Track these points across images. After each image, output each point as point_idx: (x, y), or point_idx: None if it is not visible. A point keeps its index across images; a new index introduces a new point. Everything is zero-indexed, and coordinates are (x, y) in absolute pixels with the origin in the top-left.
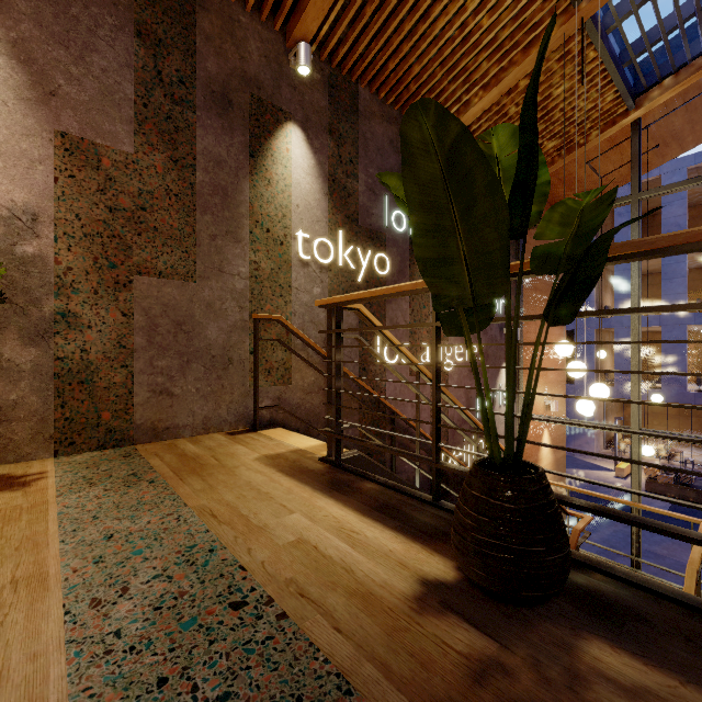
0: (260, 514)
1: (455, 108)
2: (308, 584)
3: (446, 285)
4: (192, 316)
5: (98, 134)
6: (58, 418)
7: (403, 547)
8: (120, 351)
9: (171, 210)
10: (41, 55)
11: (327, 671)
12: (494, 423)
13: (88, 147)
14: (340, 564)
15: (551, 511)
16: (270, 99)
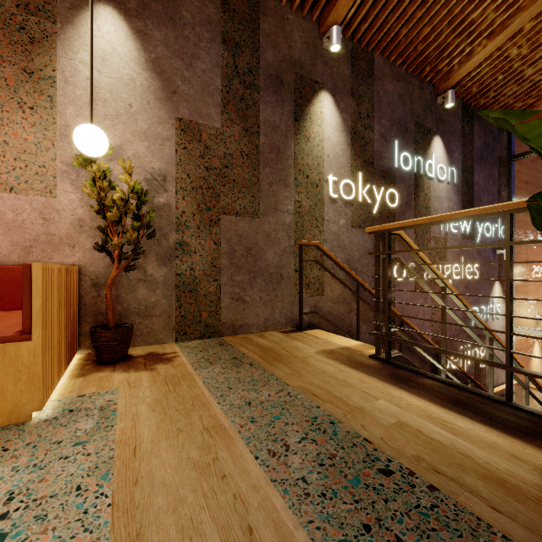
0: (351, 398)
1: (458, 59)
2: (436, 462)
3: None
4: (257, 243)
5: (200, 116)
6: (177, 315)
7: (504, 441)
8: (212, 269)
9: (244, 166)
10: (168, 67)
11: None
12: None
13: (194, 126)
14: (453, 448)
15: None
16: (309, 75)
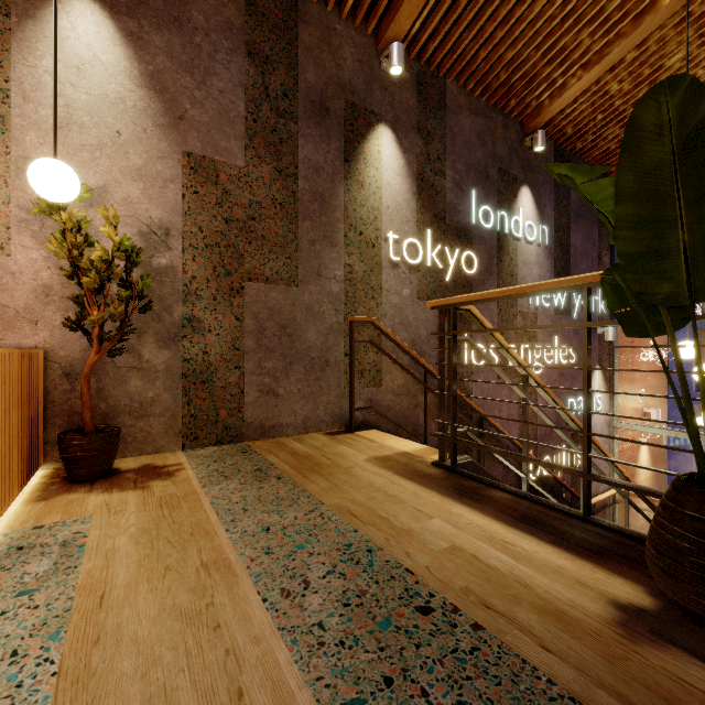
0: (399, 517)
1: (548, 92)
2: (487, 595)
3: (654, 282)
4: (294, 319)
5: (216, 151)
6: (185, 414)
7: (572, 564)
8: (234, 353)
9: (276, 218)
10: (172, 84)
11: (557, 694)
12: None
13: (208, 164)
14: (511, 576)
15: None
16: (362, 103)
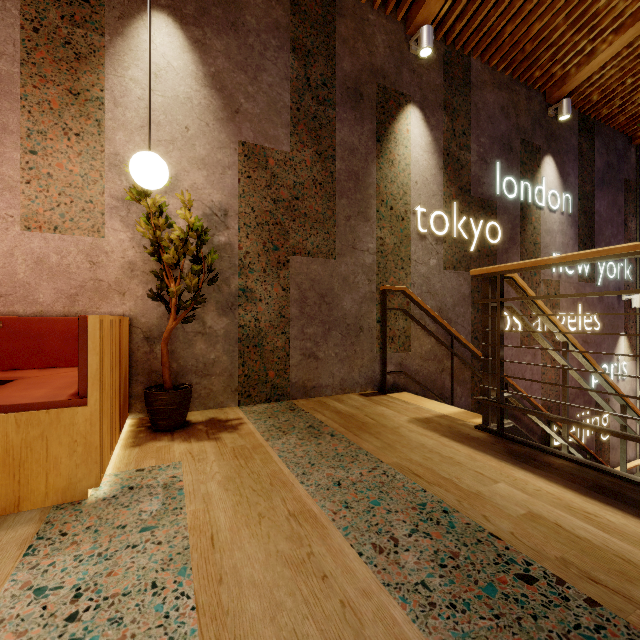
0: (463, 480)
1: (576, 60)
2: (589, 568)
3: None
4: (332, 289)
5: (266, 139)
6: (240, 374)
7: None
8: (280, 320)
9: (316, 197)
10: (229, 82)
11: None
12: None
13: (259, 151)
14: (608, 550)
15: None
16: (393, 86)
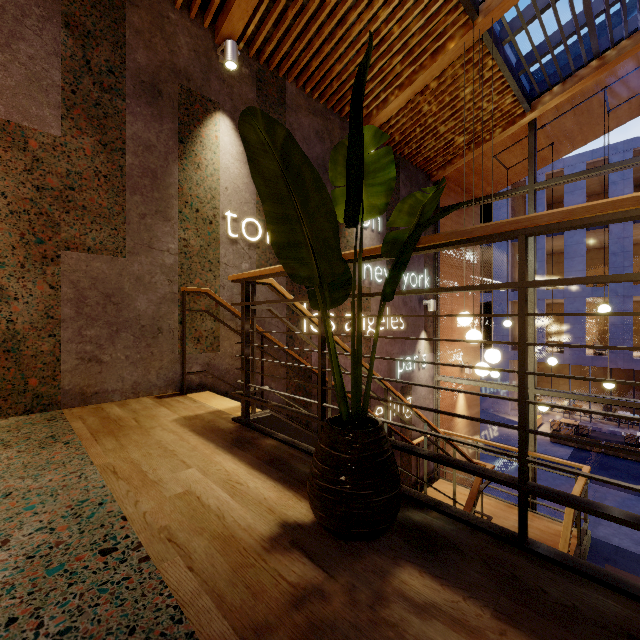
0: (159, 470)
1: (375, 104)
2: (180, 530)
3: (298, 266)
4: (121, 289)
5: (24, 117)
6: None
7: (277, 495)
8: (47, 321)
9: (100, 190)
10: None
11: (167, 605)
12: (340, 385)
13: (14, 129)
14: (215, 512)
15: (381, 460)
16: (199, 90)
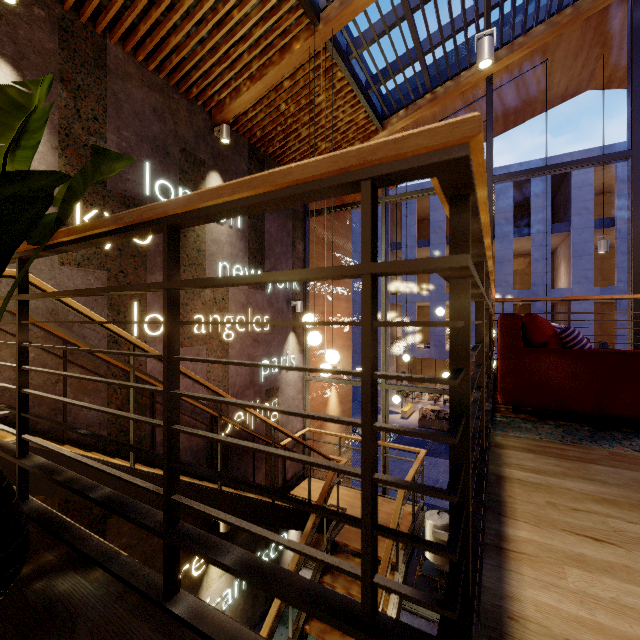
0: None
1: (227, 92)
2: None
3: None
4: None
5: None
6: None
7: None
8: None
9: None
10: None
11: None
12: None
13: None
14: None
15: None
16: None
